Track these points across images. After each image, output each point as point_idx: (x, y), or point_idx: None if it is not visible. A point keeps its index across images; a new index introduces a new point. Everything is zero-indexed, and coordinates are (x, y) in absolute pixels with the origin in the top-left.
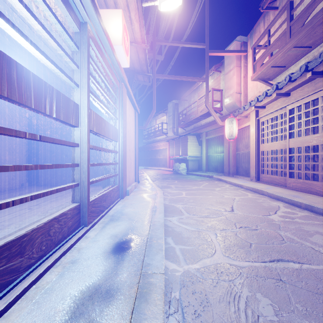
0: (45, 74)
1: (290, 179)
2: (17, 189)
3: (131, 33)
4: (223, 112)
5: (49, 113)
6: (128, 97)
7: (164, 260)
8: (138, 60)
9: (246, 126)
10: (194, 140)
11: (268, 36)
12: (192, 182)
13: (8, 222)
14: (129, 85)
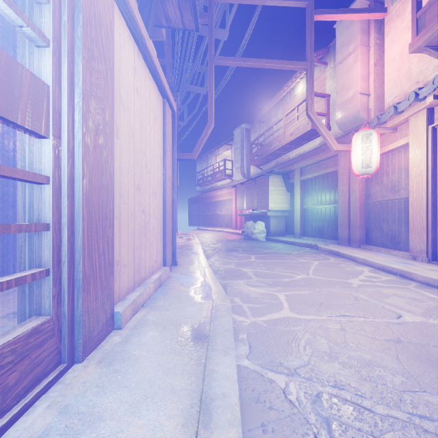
0: None
1: None
2: None
3: None
4: (331, 133)
5: None
6: (131, 35)
7: None
8: None
9: (395, 148)
10: (278, 183)
11: None
12: (285, 261)
13: None
14: (143, 18)
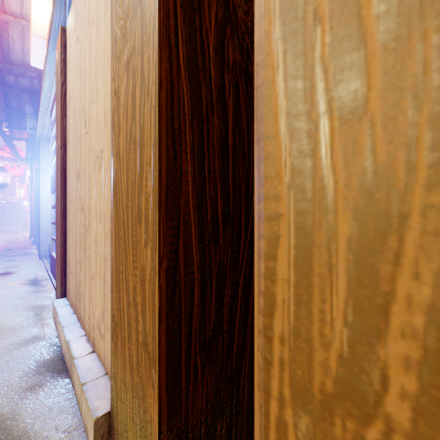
0: None
1: None
2: None
3: None
4: None
5: None
6: None
7: None
8: None
9: None
10: None
11: None
12: None
13: None
14: None
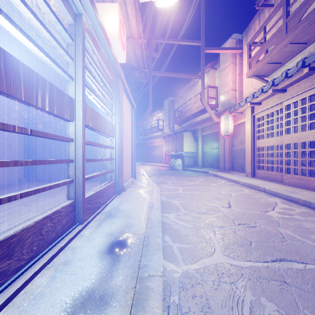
0: (41, 70)
1: (286, 175)
2: (15, 184)
3: (128, 28)
4: (218, 108)
5: (41, 106)
6: (125, 93)
7: (162, 260)
8: (134, 56)
9: (241, 122)
10: (189, 136)
11: (264, 32)
12: (188, 178)
13: (2, 219)
14: (126, 81)
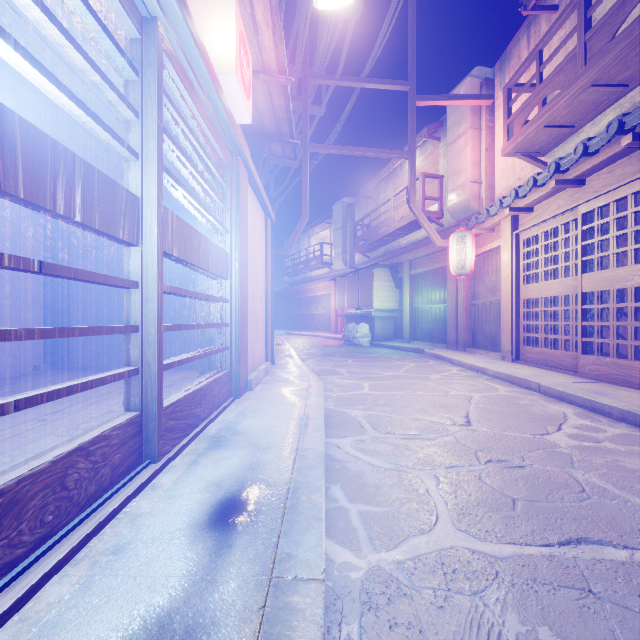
0: (77, 139)
1: (585, 358)
2: (25, 376)
3: (256, 51)
4: (444, 220)
5: (64, 211)
6: (251, 188)
7: (325, 541)
8: (271, 111)
9: (492, 248)
10: (385, 277)
11: (539, 63)
12: (381, 363)
13: None
14: (254, 162)
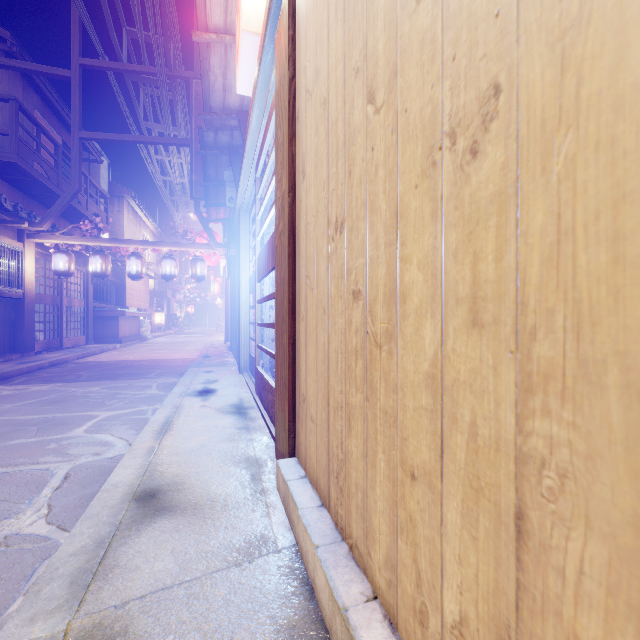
0: None
1: None
2: None
3: None
4: None
5: None
6: None
7: None
8: None
9: None
10: None
11: None
12: None
13: None
14: None
